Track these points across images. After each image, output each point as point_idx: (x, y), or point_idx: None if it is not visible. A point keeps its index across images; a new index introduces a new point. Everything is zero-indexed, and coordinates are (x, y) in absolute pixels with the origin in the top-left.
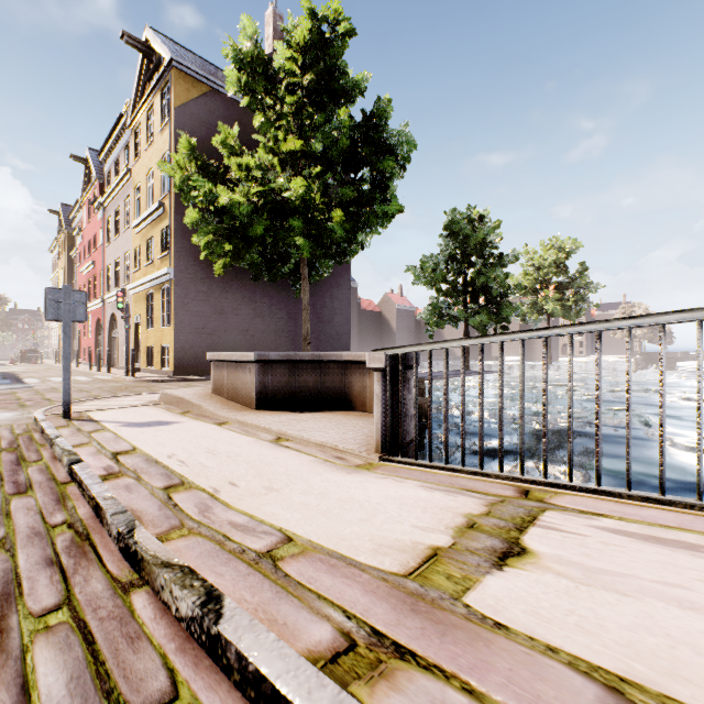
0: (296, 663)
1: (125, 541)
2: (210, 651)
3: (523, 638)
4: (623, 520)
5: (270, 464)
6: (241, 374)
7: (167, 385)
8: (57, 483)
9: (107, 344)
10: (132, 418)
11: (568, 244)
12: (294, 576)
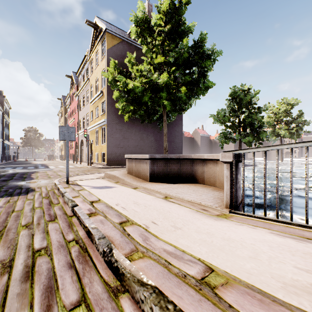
0: None
1: (109, 258)
2: None
3: None
4: None
5: (168, 212)
6: (141, 165)
7: (105, 169)
8: (67, 216)
9: (79, 152)
10: (94, 184)
11: (292, 101)
12: (237, 308)
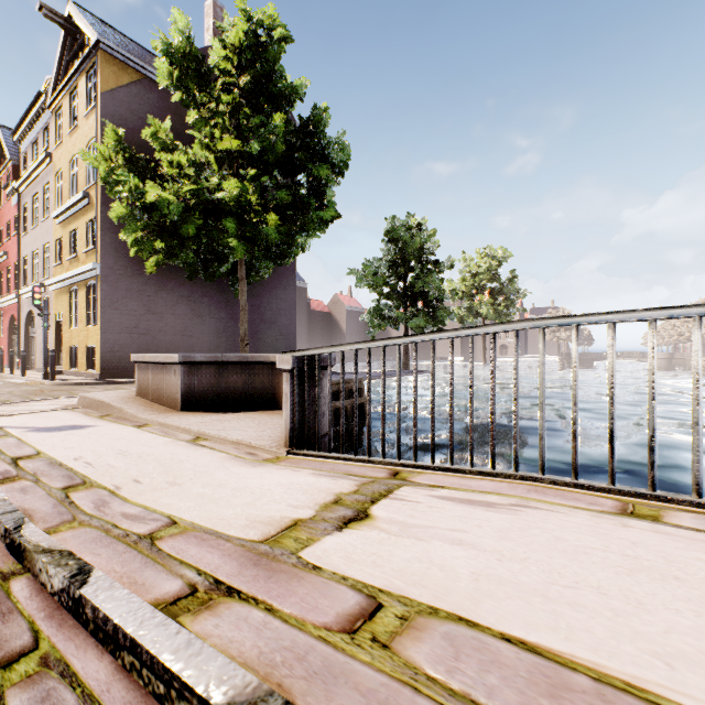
0: (139, 606)
1: (11, 537)
2: (75, 613)
3: (328, 574)
4: (455, 490)
5: (180, 462)
6: (166, 376)
7: (92, 388)
8: None
9: (23, 344)
10: (42, 423)
11: (500, 253)
12: (166, 550)
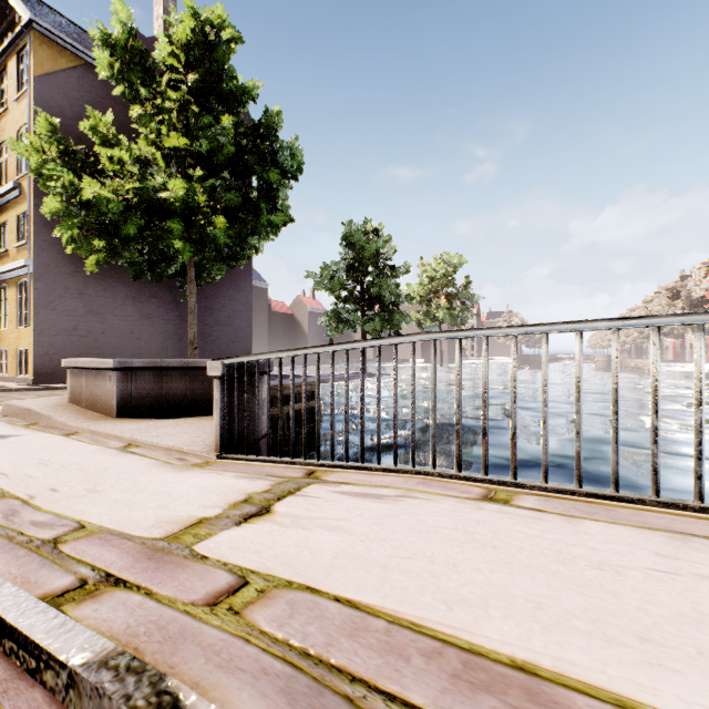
0: (24, 600)
1: None
2: None
3: (213, 561)
4: (356, 485)
5: (104, 470)
6: (101, 382)
7: (22, 395)
8: None
9: None
10: None
11: (455, 260)
12: (67, 552)
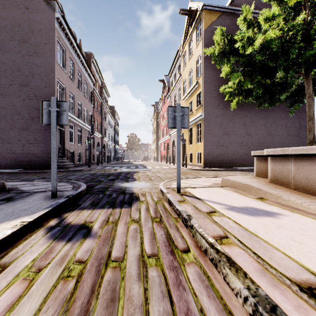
0: None
1: None
2: None
3: None
4: None
5: None
6: None
7: (205, 172)
8: None
9: (171, 153)
10: (223, 199)
11: None
12: None
